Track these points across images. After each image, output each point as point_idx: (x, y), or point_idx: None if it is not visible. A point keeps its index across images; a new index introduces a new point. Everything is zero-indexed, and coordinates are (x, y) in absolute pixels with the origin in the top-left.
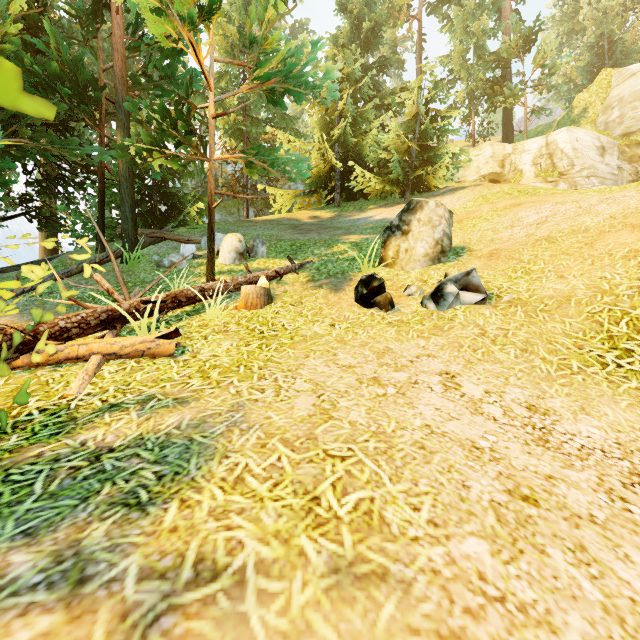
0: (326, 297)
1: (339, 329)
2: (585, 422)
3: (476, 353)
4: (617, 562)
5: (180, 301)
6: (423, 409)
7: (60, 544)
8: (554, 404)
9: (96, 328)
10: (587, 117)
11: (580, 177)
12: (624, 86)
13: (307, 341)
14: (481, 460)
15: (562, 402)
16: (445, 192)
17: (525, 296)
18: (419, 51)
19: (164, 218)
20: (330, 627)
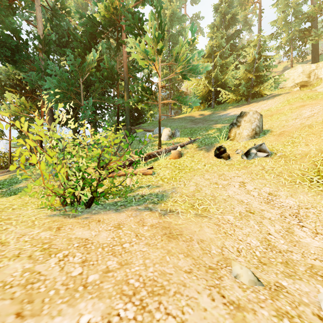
0: (203, 154)
1: (207, 167)
2: (289, 199)
3: (257, 176)
4: (269, 226)
5: (151, 156)
6: (229, 191)
7: (144, 206)
8: (280, 193)
9: (127, 166)
10: None
11: None
12: None
13: (195, 171)
14: (242, 204)
15: (284, 193)
16: (269, 97)
17: (288, 153)
18: (259, 19)
19: (137, 119)
20: (194, 219)
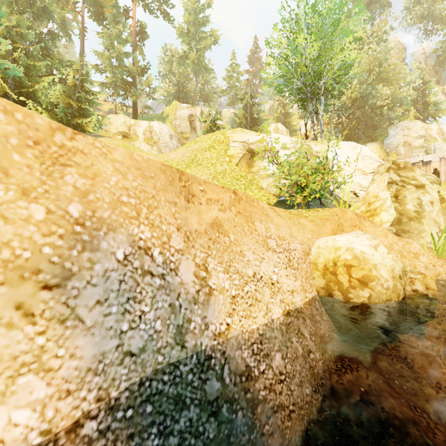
0: None
1: None
2: None
3: None
4: None
5: None
6: None
7: None
8: None
9: None
10: (169, 119)
11: (162, 146)
12: (181, 111)
13: None
14: None
15: None
16: (93, 136)
17: None
18: (82, 36)
19: None
20: None
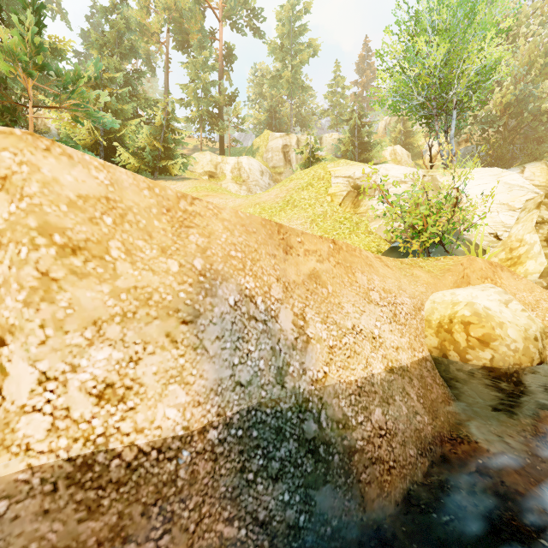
0: None
1: None
2: None
3: None
4: None
5: None
6: None
7: None
8: None
9: None
10: (259, 152)
11: (252, 185)
12: (273, 142)
13: None
14: None
15: None
16: (179, 179)
17: None
18: (167, 69)
19: None
20: None
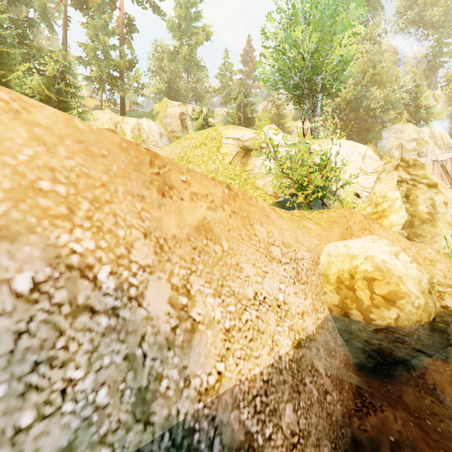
0: None
1: None
2: None
3: None
4: None
5: None
6: None
7: None
8: None
9: None
10: (159, 117)
11: (151, 145)
12: (172, 109)
13: None
14: None
15: None
16: None
17: None
18: (65, 26)
19: None
20: None
